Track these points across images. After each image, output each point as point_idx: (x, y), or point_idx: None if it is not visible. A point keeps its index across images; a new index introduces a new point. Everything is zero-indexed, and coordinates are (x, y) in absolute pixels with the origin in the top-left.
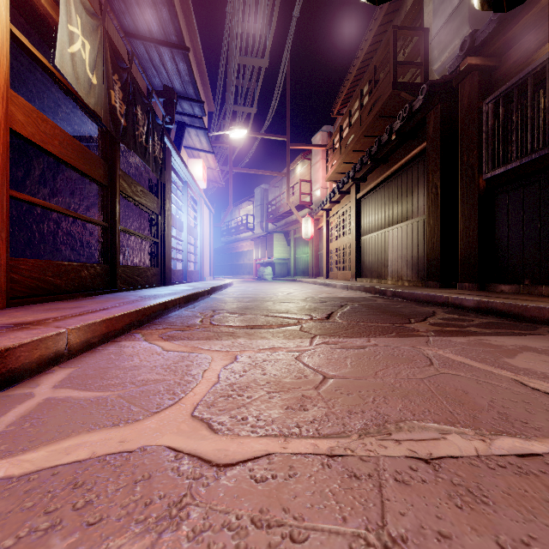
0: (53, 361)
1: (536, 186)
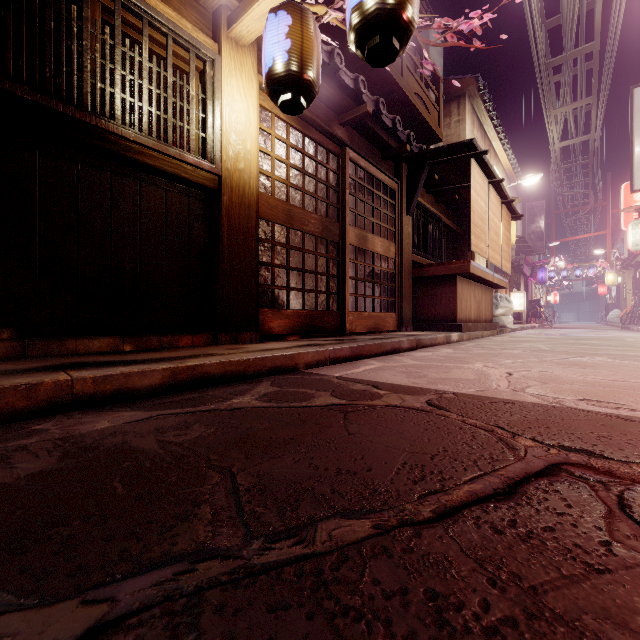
0: None
1: (31, 155)
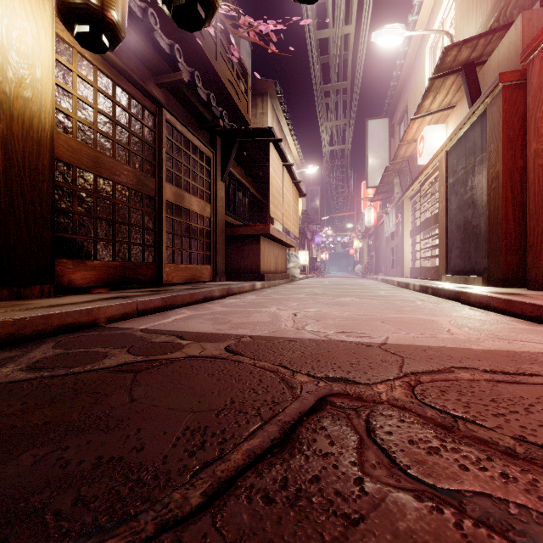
0: None
1: None
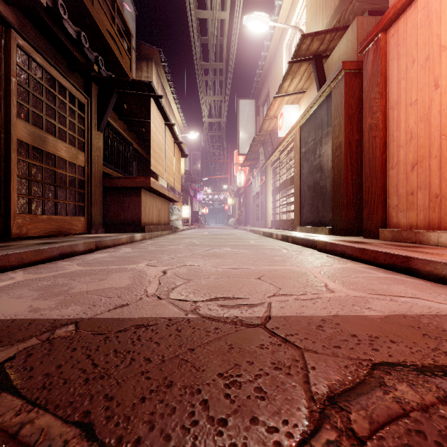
0: (442, 280)
1: None
